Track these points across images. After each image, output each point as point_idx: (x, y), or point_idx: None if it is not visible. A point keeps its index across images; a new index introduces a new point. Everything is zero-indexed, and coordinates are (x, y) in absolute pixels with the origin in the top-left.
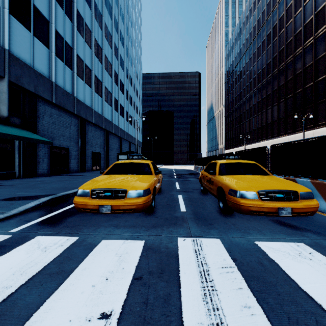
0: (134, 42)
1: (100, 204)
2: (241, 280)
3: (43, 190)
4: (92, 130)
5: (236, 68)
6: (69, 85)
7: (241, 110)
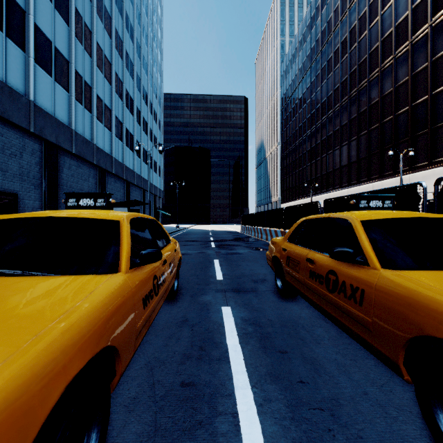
0: (150, 39)
1: None
2: None
3: None
4: (72, 165)
5: (297, 90)
6: (17, 78)
7: (304, 148)
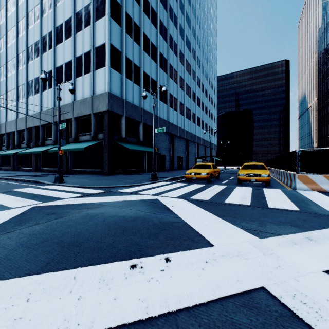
0: (209, 57)
1: (192, 176)
2: (223, 188)
3: (165, 176)
4: (177, 141)
5: None
6: (165, 115)
7: None
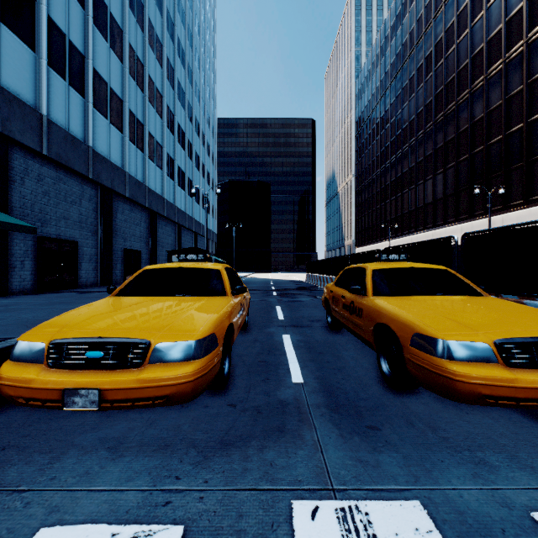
0: (203, 60)
1: (67, 385)
2: None
3: None
4: (125, 209)
5: (373, 112)
6: (78, 125)
7: (383, 181)
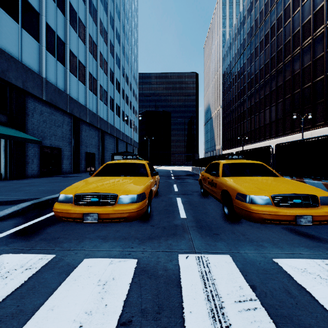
0: (130, 40)
1: (84, 211)
2: (270, 324)
3: (27, 193)
4: (86, 129)
5: (233, 68)
6: (61, 82)
7: (239, 110)
